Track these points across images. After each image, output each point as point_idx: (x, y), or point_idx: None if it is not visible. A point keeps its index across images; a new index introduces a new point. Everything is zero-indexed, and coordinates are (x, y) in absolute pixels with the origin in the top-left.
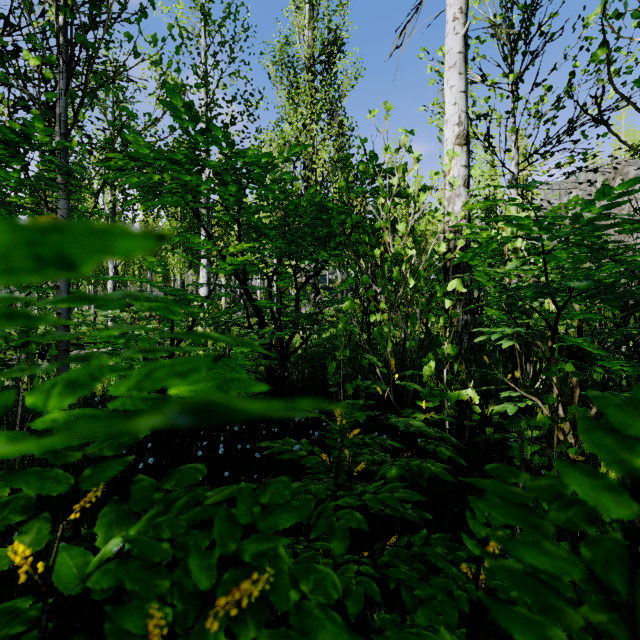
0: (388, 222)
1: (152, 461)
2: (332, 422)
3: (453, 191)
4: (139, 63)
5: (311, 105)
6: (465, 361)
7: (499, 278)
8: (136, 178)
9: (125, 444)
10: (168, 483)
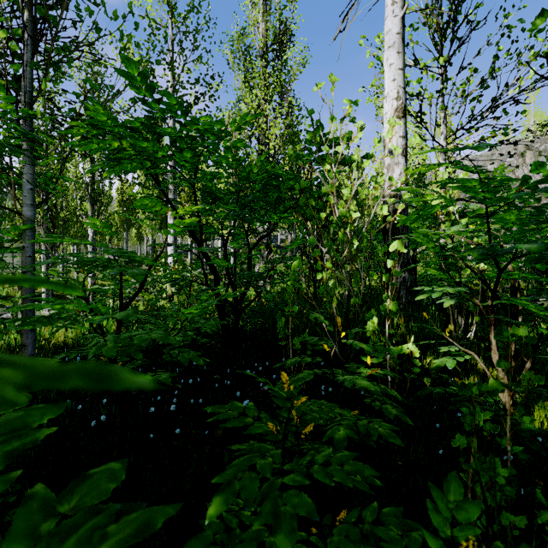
0: (333, 187)
1: (104, 418)
2: (280, 386)
3: (392, 159)
4: (113, 50)
5: (264, 87)
6: (404, 315)
7: (436, 239)
8: (95, 144)
9: (12, 453)
10: (67, 502)
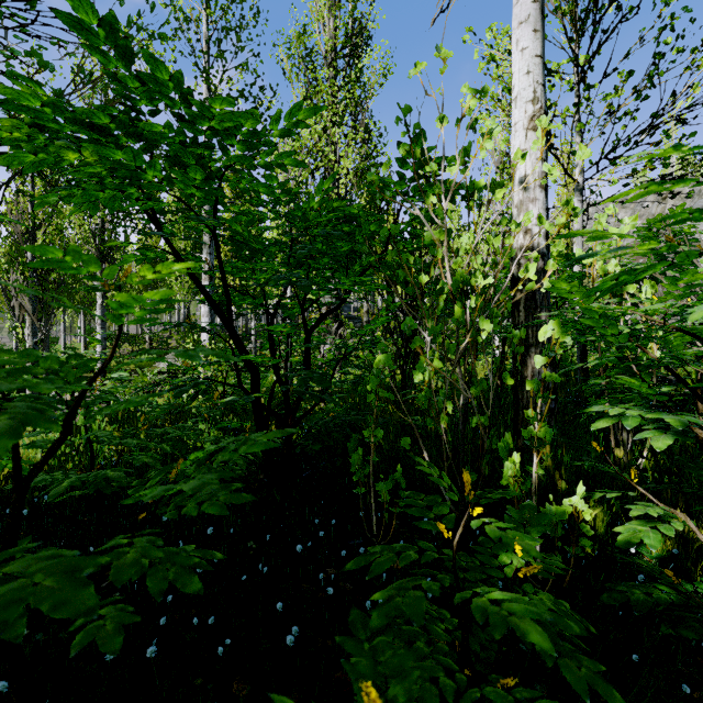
0: (444, 233)
1: (6, 687)
2: (359, 688)
3: (525, 194)
4: None
5: (332, 105)
6: None
7: None
8: (31, 154)
9: None
10: None
